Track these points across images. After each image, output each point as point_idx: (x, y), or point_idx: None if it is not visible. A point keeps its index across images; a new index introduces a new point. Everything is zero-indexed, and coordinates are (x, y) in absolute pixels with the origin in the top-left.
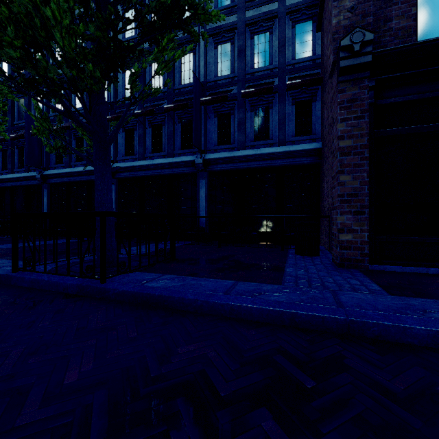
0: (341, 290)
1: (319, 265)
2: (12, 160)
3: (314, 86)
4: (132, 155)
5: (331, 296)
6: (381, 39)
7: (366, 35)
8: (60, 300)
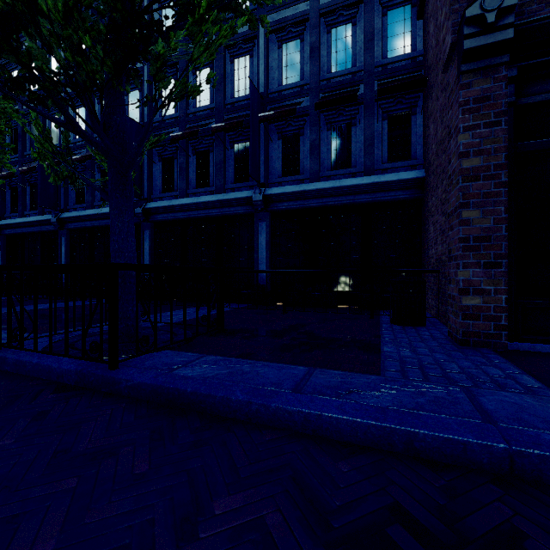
0: (478, 386)
1: (431, 341)
2: (22, 201)
3: (414, 93)
4: (171, 191)
5: (466, 399)
6: (524, 8)
7: None
8: (48, 395)
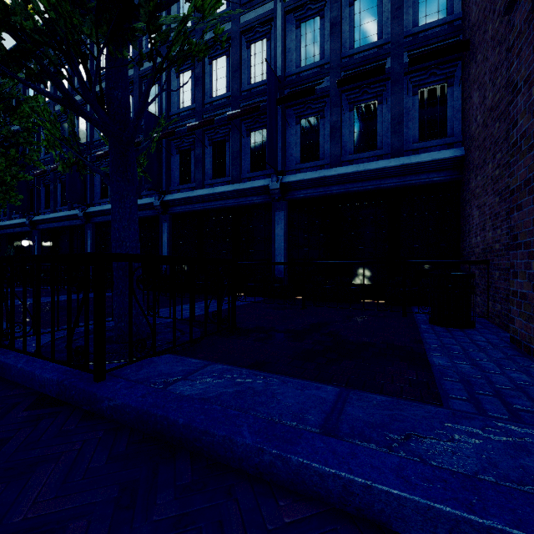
0: None
1: (491, 350)
2: (54, 197)
3: (450, 62)
4: (188, 183)
5: None
6: None
7: None
8: (20, 412)
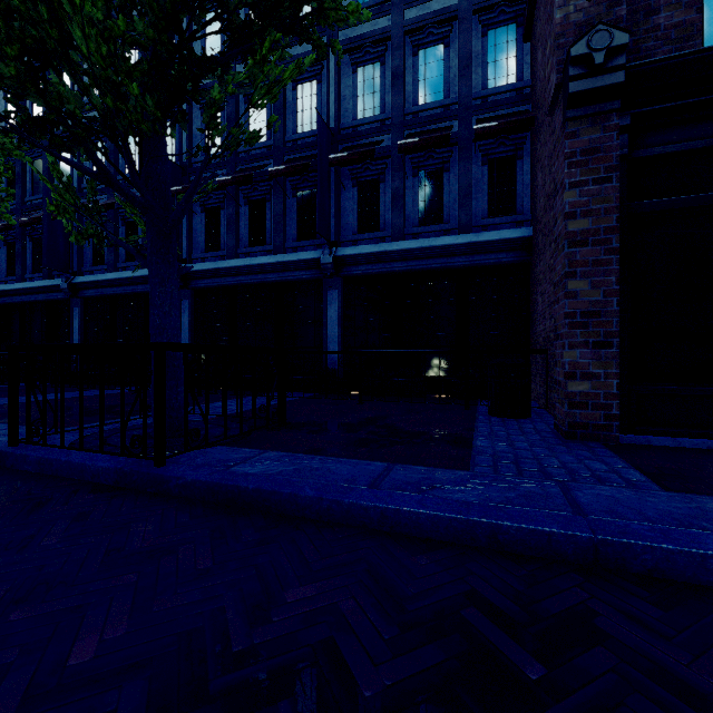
0: (575, 481)
1: (533, 434)
2: (22, 260)
3: (519, 132)
4: (216, 250)
5: (560, 493)
6: (639, 45)
7: (616, 36)
8: (85, 495)
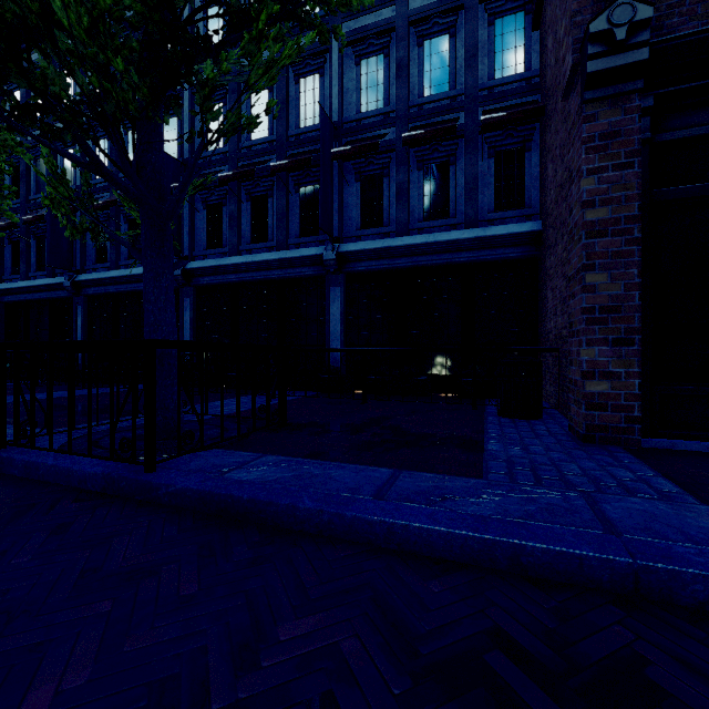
0: (601, 492)
1: (547, 437)
2: (26, 259)
3: (528, 123)
4: (218, 247)
5: (586, 506)
6: (662, 22)
7: (639, 10)
8: (69, 504)
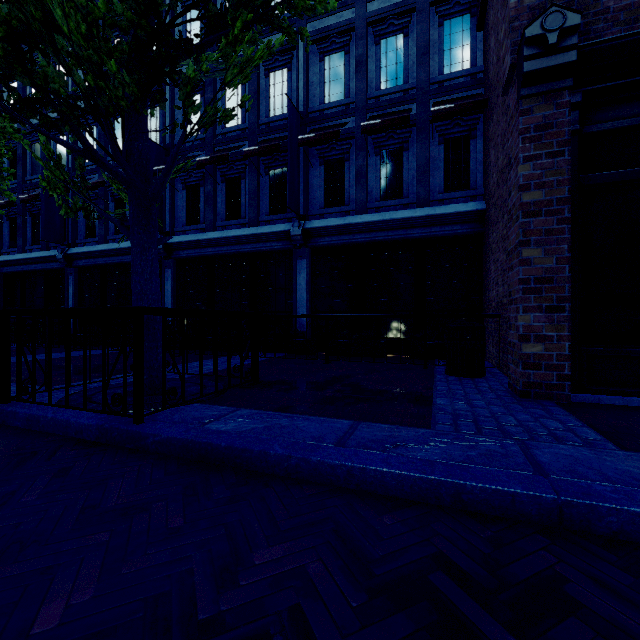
0: (534, 439)
1: (488, 393)
2: (23, 234)
3: (473, 114)
4: (196, 224)
5: (520, 451)
6: (590, 27)
7: (569, 17)
8: (67, 451)
